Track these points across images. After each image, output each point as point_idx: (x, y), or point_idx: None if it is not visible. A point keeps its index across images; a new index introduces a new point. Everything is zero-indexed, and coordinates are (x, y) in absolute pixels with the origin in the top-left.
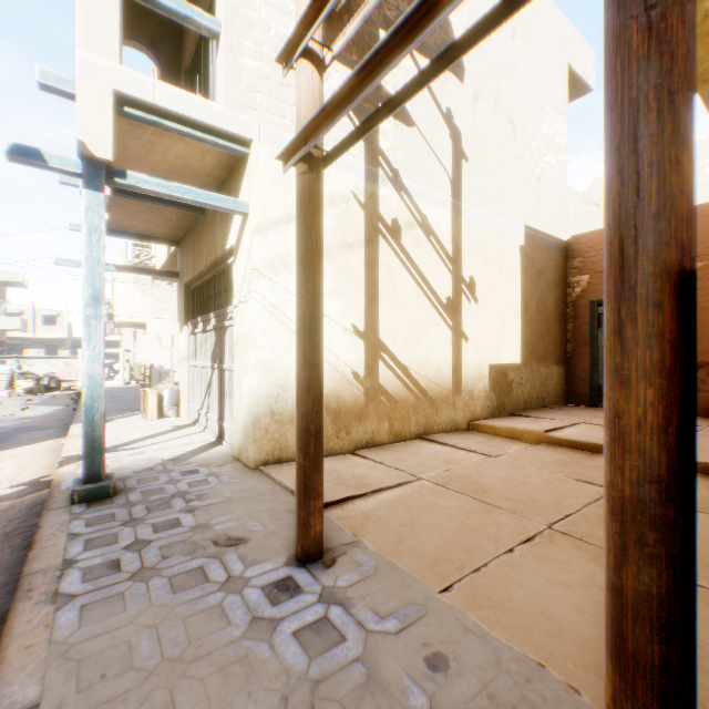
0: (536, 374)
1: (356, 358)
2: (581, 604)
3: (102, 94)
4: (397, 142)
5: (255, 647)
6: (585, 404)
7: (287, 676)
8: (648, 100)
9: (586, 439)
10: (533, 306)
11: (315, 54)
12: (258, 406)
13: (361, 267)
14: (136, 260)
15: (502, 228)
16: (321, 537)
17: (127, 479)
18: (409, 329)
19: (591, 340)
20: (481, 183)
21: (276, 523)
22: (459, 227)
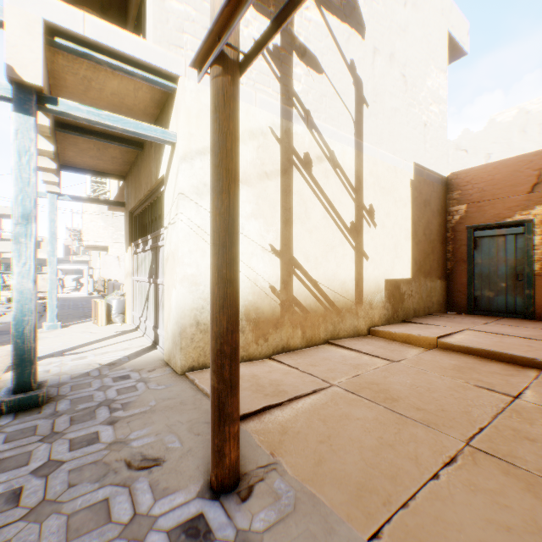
0: (423, 287)
1: (273, 274)
2: None
3: (31, 22)
4: (308, 86)
5: None
6: (463, 312)
7: None
8: None
9: (476, 345)
10: (420, 230)
11: None
12: (184, 317)
13: (278, 194)
14: (94, 194)
15: (396, 164)
16: (237, 464)
17: (63, 385)
18: (319, 249)
19: (468, 259)
20: (379, 125)
21: (194, 438)
22: (360, 162)
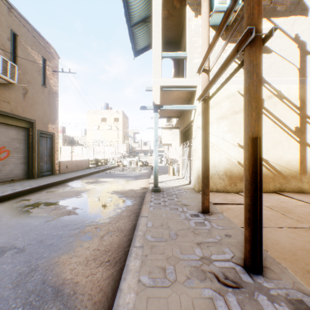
0: None
1: (239, 156)
2: (294, 243)
3: (157, 88)
4: None
5: (185, 221)
6: None
7: (190, 226)
8: (246, 102)
9: None
10: None
11: (206, 69)
12: (199, 171)
13: (241, 120)
14: (167, 123)
15: None
16: (208, 207)
17: (163, 189)
18: (268, 143)
19: None
20: None
21: (199, 204)
22: (304, 90)
